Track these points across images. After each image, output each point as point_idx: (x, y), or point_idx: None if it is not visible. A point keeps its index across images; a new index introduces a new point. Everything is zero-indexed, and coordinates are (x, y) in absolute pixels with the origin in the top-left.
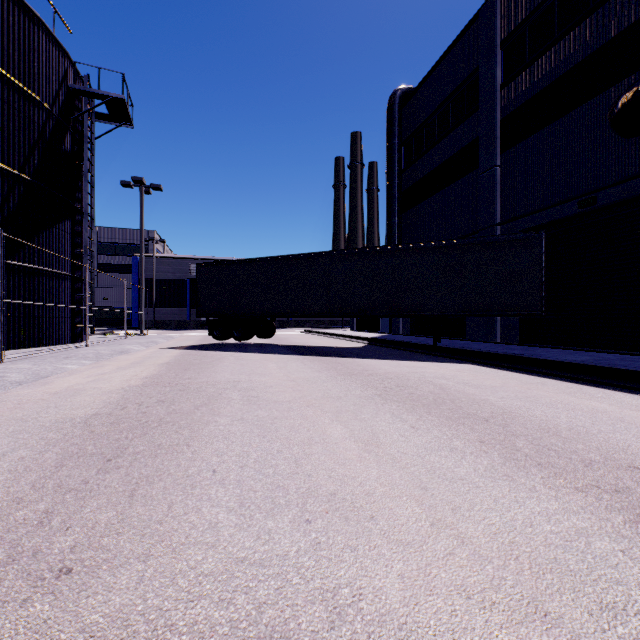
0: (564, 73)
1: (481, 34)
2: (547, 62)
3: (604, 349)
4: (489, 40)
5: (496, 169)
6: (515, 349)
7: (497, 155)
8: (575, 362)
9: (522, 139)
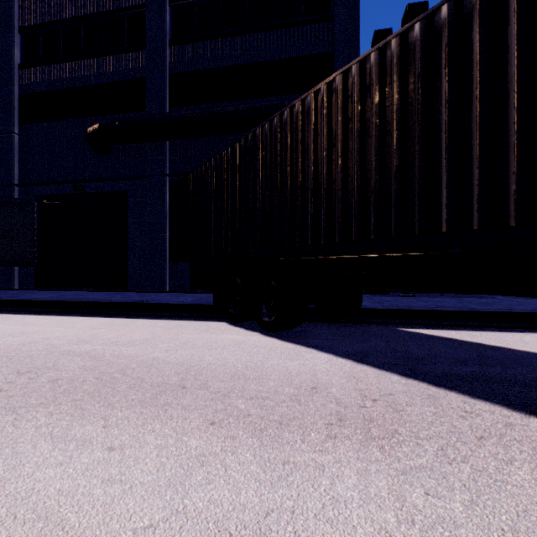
0: (66, 88)
1: (0, 5)
2: (55, 72)
3: (91, 288)
4: (8, 17)
5: (15, 136)
6: (9, 293)
7: (16, 124)
8: (30, 299)
9: (37, 121)
